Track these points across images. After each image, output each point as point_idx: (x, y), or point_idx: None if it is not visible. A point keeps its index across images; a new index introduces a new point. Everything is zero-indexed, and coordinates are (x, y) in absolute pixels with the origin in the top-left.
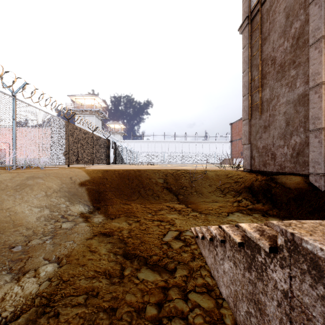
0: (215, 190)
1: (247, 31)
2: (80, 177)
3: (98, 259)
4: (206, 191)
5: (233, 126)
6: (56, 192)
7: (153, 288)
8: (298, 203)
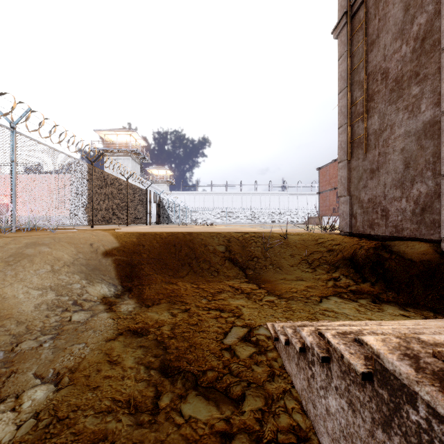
0: (299, 262)
1: (344, 33)
2: (106, 243)
3: (120, 377)
4: (287, 263)
5: (322, 172)
6: (67, 265)
7: (205, 435)
8: (425, 283)
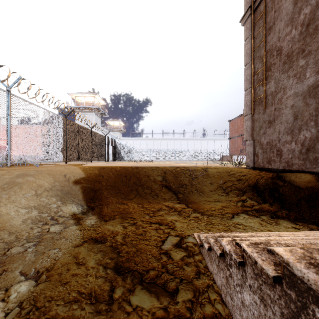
0: (216, 188)
1: (249, 22)
2: (75, 175)
3: (84, 275)
4: (208, 189)
5: (232, 123)
6: (47, 191)
7: None
8: (310, 204)
